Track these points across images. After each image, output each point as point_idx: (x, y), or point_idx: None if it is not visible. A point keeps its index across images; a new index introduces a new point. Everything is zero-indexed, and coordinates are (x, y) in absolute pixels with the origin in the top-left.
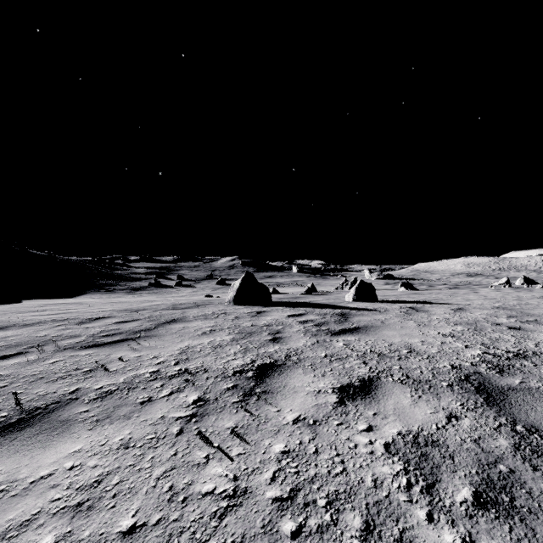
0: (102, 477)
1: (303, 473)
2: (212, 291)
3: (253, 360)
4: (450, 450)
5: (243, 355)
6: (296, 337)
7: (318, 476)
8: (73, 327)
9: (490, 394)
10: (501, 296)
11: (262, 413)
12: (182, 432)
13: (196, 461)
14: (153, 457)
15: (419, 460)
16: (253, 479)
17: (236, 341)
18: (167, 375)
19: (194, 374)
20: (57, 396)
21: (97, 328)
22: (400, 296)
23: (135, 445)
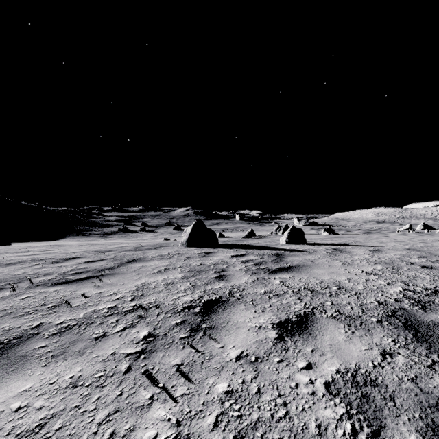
0: (45, 420)
1: (246, 416)
2: (170, 235)
3: (200, 296)
4: (389, 390)
5: (191, 291)
6: (239, 275)
7: (261, 421)
8: (48, 266)
9: (418, 329)
10: (409, 239)
11: (207, 349)
12: (130, 369)
13: (140, 402)
14: (98, 398)
15: (361, 402)
16: (195, 425)
17: (186, 279)
18: (123, 310)
19: (147, 310)
20: (20, 331)
21: (68, 267)
22: (325, 239)
23: (83, 383)
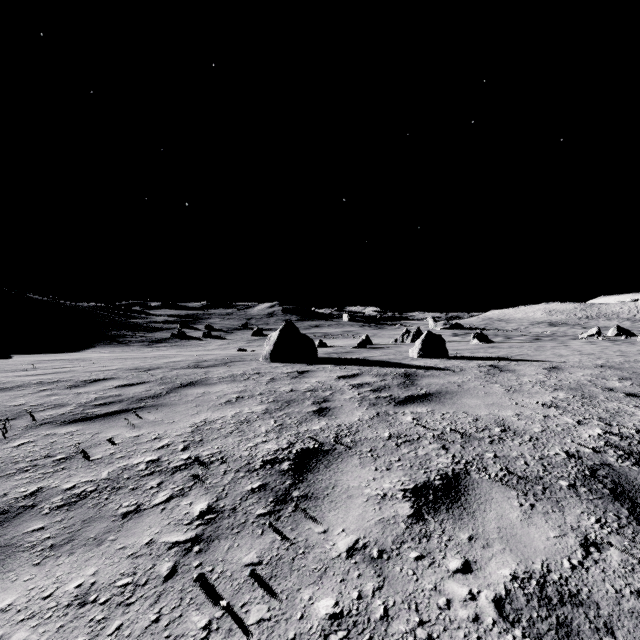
0: None
1: None
2: (247, 344)
3: (290, 442)
4: (602, 613)
5: (277, 434)
6: (349, 407)
7: None
8: (61, 393)
9: (635, 501)
10: (600, 351)
11: (300, 536)
12: (175, 572)
13: (188, 635)
14: (119, 627)
15: (557, 636)
16: None
17: (269, 413)
18: (169, 467)
19: (207, 466)
20: (6, 502)
21: (91, 394)
22: (475, 350)
23: (97, 598)
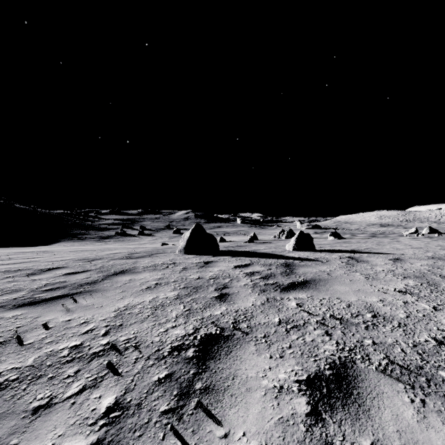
0: None
1: None
2: (169, 239)
3: (196, 328)
4: None
5: (185, 319)
6: (244, 293)
7: None
8: (20, 280)
9: None
10: (425, 245)
11: (201, 442)
12: None
13: None
14: None
15: None
16: None
17: (180, 299)
18: (89, 353)
19: (122, 352)
20: None
21: (43, 281)
22: (334, 245)
23: None
